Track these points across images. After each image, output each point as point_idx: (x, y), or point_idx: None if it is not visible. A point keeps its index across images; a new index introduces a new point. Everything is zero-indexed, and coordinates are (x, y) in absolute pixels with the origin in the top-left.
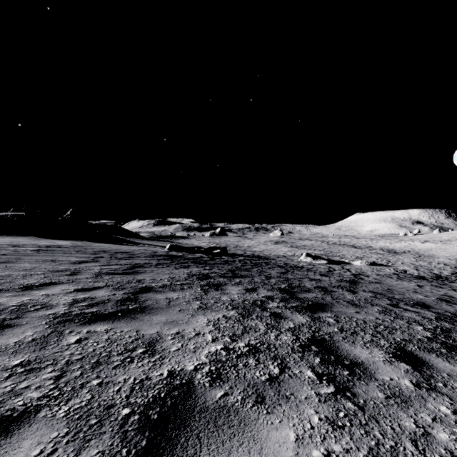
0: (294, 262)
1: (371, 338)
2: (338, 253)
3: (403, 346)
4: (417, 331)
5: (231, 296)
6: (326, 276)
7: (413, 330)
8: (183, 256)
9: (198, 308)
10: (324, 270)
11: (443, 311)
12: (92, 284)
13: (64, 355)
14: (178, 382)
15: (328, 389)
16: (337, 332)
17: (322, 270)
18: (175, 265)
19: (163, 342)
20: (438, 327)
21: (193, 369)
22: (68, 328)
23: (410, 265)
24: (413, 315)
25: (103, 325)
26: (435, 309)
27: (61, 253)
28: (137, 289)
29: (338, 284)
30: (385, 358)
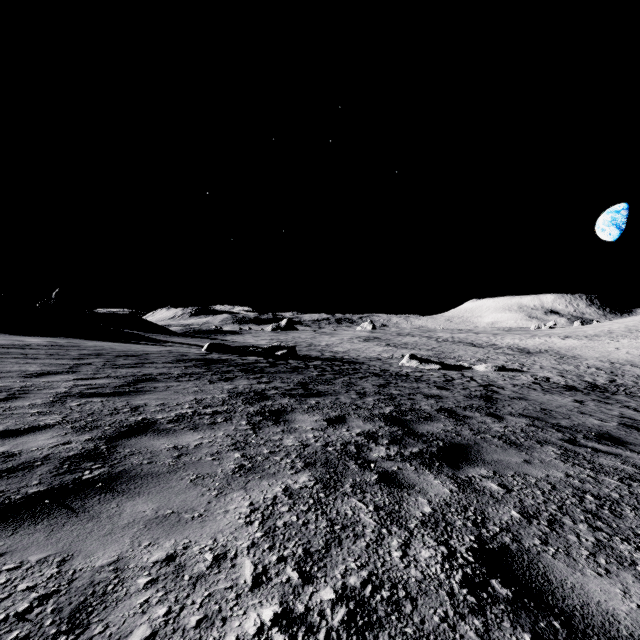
0: (394, 367)
1: (595, 536)
2: (452, 354)
3: None
4: None
5: (302, 436)
6: (446, 390)
7: None
8: (227, 361)
9: (234, 471)
10: (440, 380)
11: None
12: (33, 420)
13: None
14: None
15: None
16: (521, 521)
17: (436, 379)
18: (211, 376)
19: (119, 603)
20: None
21: None
22: None
23: (553, 371)
24: (616, 463)
25: None
26: (636, 446)
27: (18, 359)
28: (122, 428)
29: (469, 403)
30: None
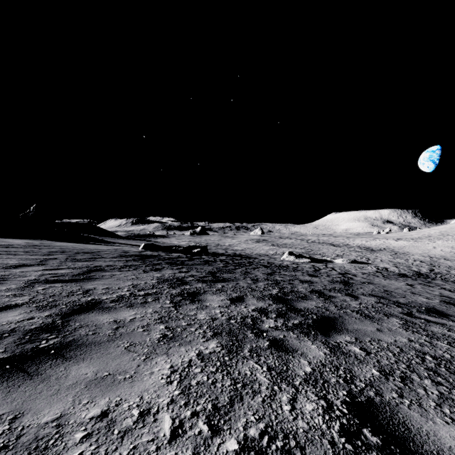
0: (277, 261)
1: (438, 390)
2: (318, 251)
3: None
4: None
5: (211, 312)
6: (316, 277)
7: None
8: (157, 256)
9: (159, 340)
10: (310, 270)
11: None
12: (7, 300)
13: None
14: None
15: None
16: (380, 378)
17: (308, 269)
18: (145, 267)
19: None
20: None
21: None
22: None
23: (389, 263)
24: (444, 331)
25: None
26: None
27: (2, 255)
28: (75, 306)
29: (333, 286)
30: None
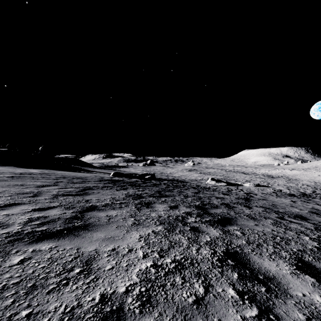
0: (203, 184)
1: (274, 250)
2: (233, 178)
3: (301, 257)
4: (306, 241)
5: (159, 213)
6: (227, 195)
7: (303, 240)
8: (123, 181)
9: (132, 224)
10: (225, 190)
11: (317, 222)
12: (48, 204)
13: (3, 278)
14: (109, 309)
15: (252, 311)
16: (245, 244)
17: (223, 190)
18: (116, 187)
19: (100, 260)
20: (320, 237)
21: (124, 291)
22: (16, 247)
23: (284, 186)
24: (297, 227)
25: (48, 244)
26: (311, 220)
27: (30, 179)
28: (84, 208)
29: (237, 201)
30: (291, 270)
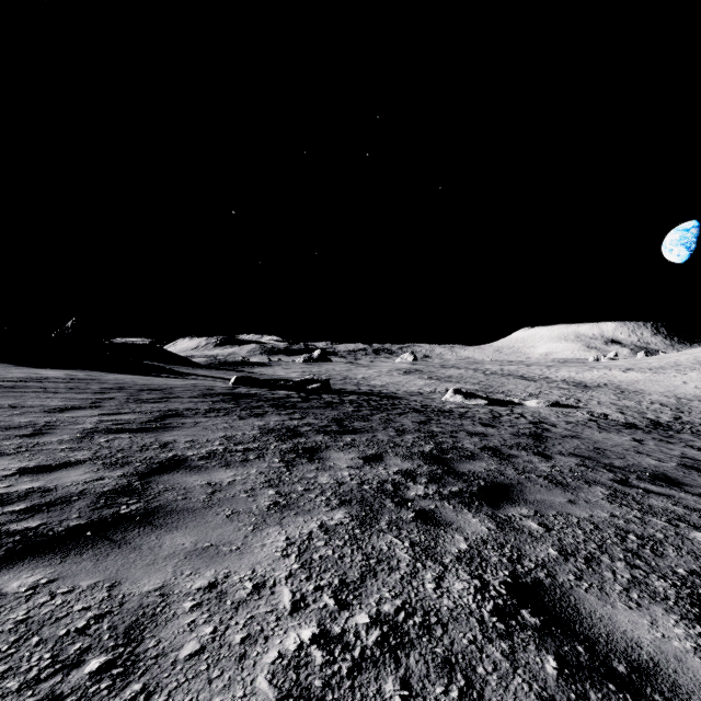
0: (437, 403)
1: (631, 573)
2: (501, 388)
3: None
4: (700, 546)
5: (337, 474)
6: (492, 427)
7: (692, 542)
8: (257, 395)
9: (269, 508)
10: (486, 417)
11: None
12: (64, 455)
13: None
14: None
15: None
16: (557, 559)
17: (482, 416)
18: (240, 411)
19: (168, 623)
20: None
21: None
22: None
23: (612, 407)
24: (667, 505)
25: (31, 572)
26: (692, 487)
27: (38, 393)
28: (154, 464)
29: (516, 442)
30: (692, 639)
